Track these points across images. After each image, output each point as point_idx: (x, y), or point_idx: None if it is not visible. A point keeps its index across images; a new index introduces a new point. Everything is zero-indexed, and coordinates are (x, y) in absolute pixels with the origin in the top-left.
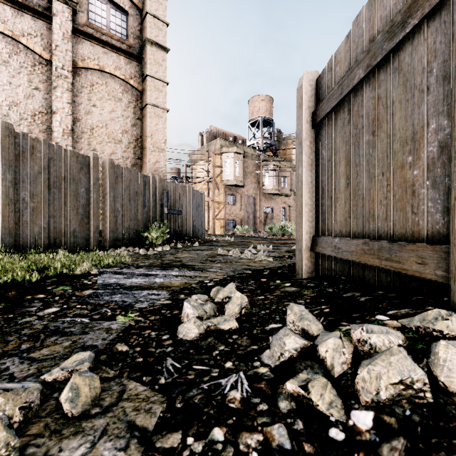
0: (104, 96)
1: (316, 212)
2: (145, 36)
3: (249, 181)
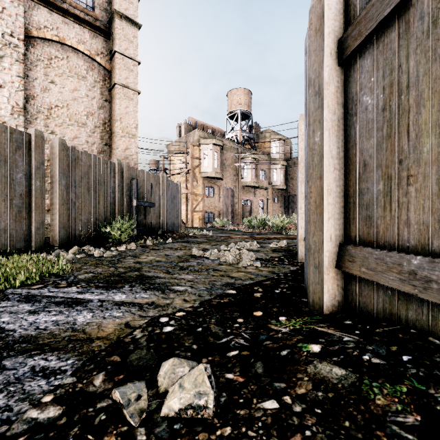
0: (65, 72)
1: (347, 204)
2: (113, 8)
3: (228, 173)
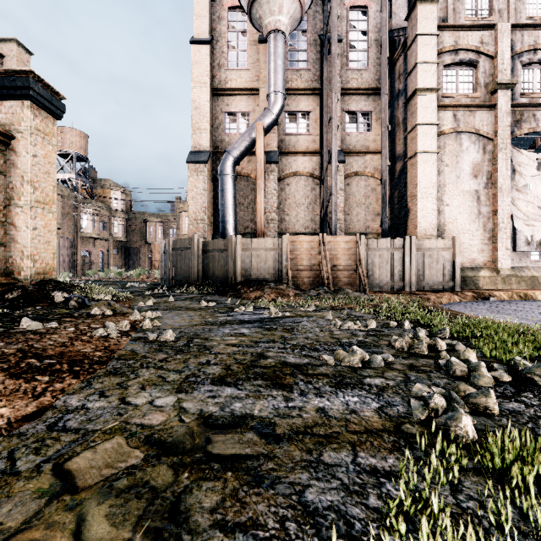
0: None
1: (173, 271)
2: None
3: (65, 222)
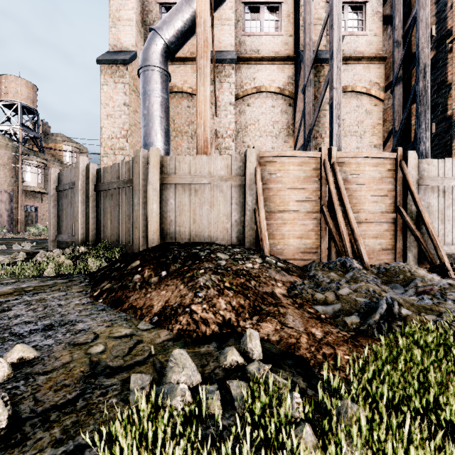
0: None
1: (58, 225)
2: None
3: (2, 174)
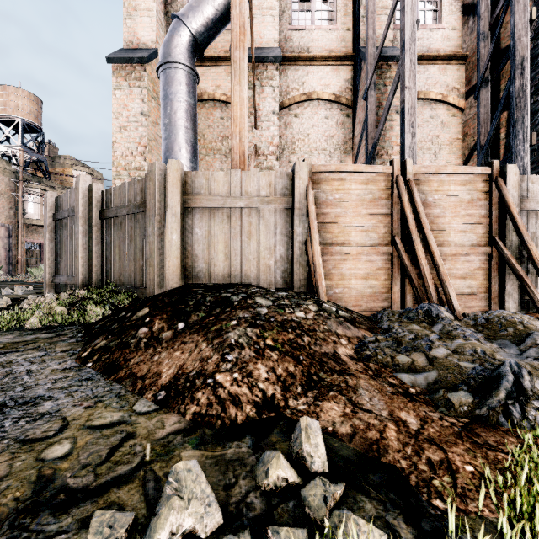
0: None
1: (55, 263)
2: None
3: None
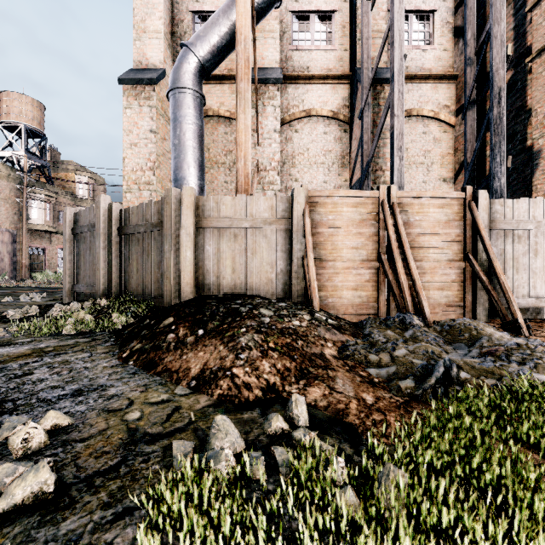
0: None
1: (74, 273)
2: None
3: (4, 210)
